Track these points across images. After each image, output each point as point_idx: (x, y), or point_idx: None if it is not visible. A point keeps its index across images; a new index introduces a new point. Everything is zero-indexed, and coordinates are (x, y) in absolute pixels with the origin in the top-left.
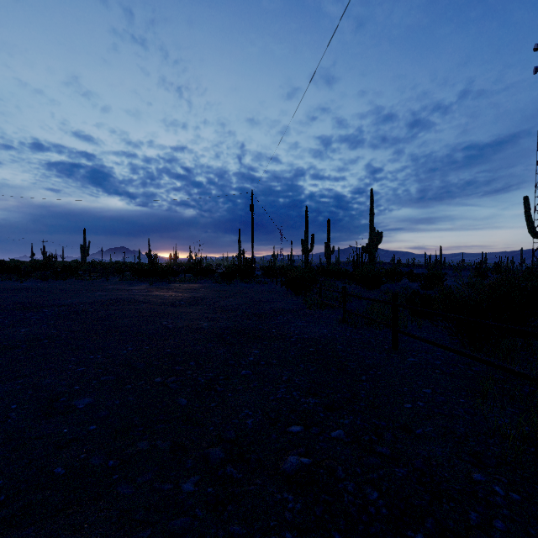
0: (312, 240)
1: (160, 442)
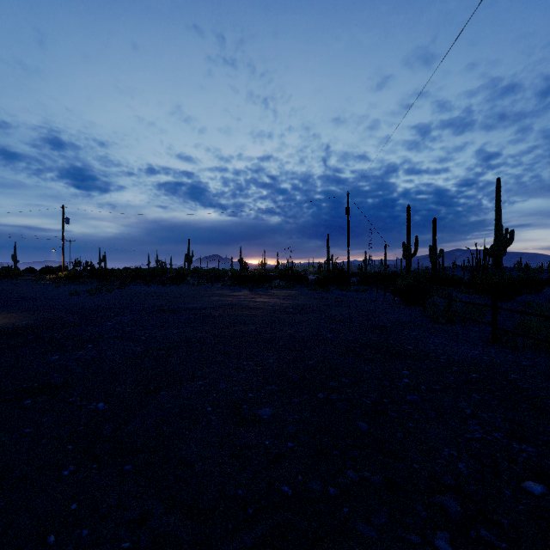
0: (415, 243)
1: (368, 474)
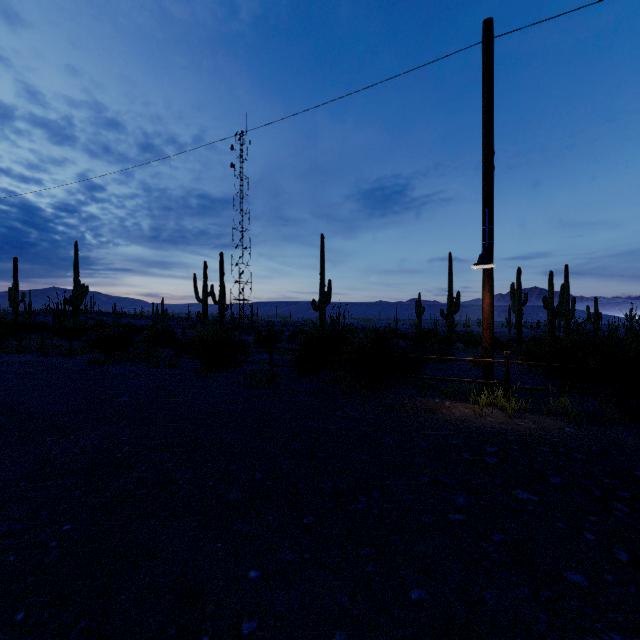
0: None
1: None
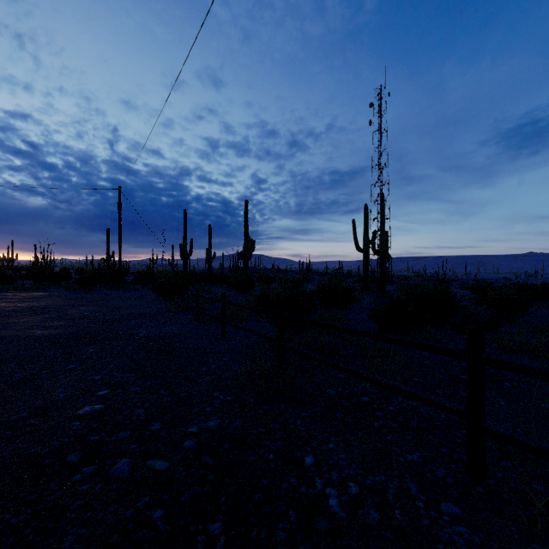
0: (191, 245)
1: None
